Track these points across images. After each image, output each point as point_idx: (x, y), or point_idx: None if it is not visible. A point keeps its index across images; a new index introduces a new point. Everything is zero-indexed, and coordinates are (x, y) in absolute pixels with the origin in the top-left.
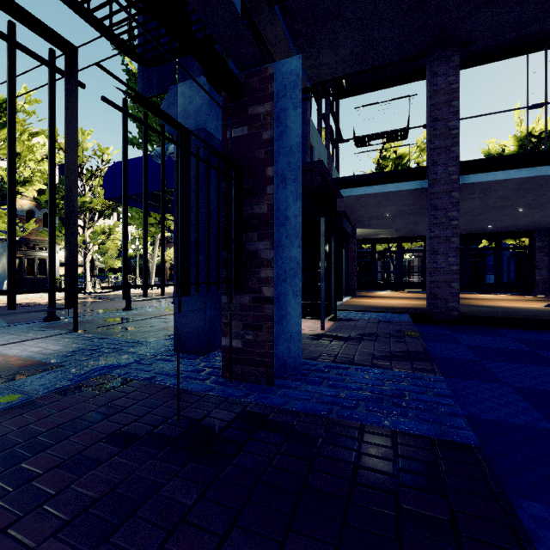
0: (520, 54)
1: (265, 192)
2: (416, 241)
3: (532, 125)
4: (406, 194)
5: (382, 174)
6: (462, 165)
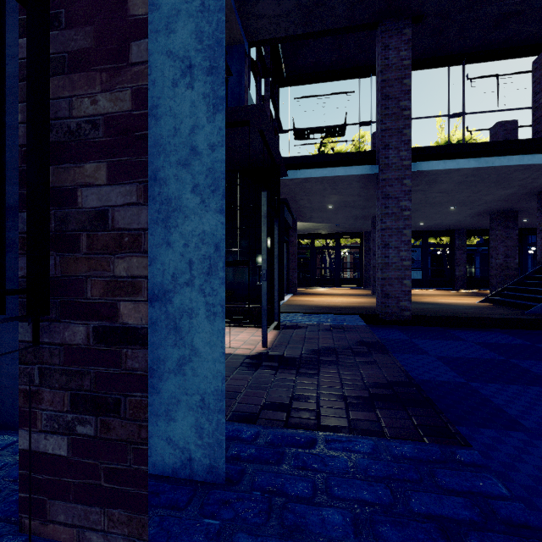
0: (443, 65)
1: (125, 57)
2: (353, 237)
3: (450, 134)
4: (354, 181)
5: (330, 157)
6: (412, 152)
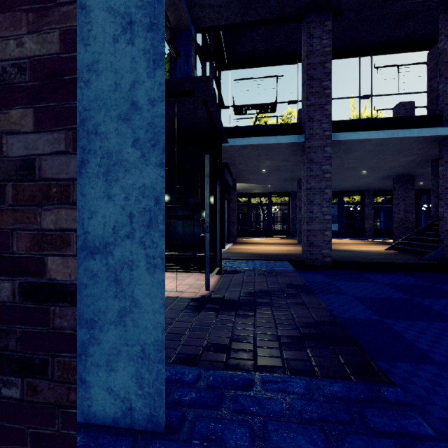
0: (355, 56)
1: None
2: (282, 196)
3: (360, 113)
4: (284, 148)
5: (264, 127)
6: (332, 124)
